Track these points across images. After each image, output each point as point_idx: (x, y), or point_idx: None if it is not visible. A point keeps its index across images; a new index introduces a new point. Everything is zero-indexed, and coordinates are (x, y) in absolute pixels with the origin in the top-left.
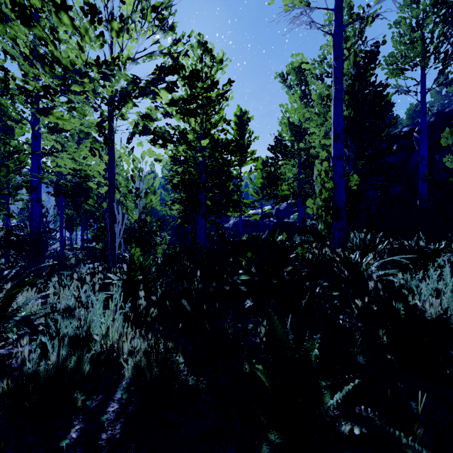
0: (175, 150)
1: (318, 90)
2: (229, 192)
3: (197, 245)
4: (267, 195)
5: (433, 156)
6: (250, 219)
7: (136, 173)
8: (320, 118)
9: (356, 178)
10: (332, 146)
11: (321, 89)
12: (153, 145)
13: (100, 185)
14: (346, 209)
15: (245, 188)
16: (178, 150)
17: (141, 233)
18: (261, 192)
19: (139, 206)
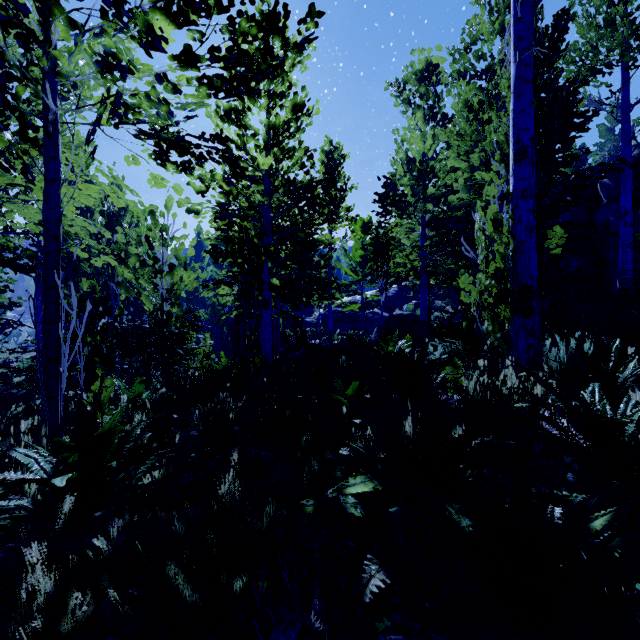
0: (221, 194)
1: (462, 95)
2: (313, 266)
3: (255, 359)
4: (370, 274)
5: (635, 211)
6: (345, 310)
7: (158, 234)
8: (466, 143)
9: (560, 233)
10: (511, 173)
11: (467, 93)
12: (161, 165)
13: (91, 251)
14: (540, 294)
15: (337, 264)
16: (215, 178)
17: (158, 336)
18: (361, 269)
19: (162, 288)
